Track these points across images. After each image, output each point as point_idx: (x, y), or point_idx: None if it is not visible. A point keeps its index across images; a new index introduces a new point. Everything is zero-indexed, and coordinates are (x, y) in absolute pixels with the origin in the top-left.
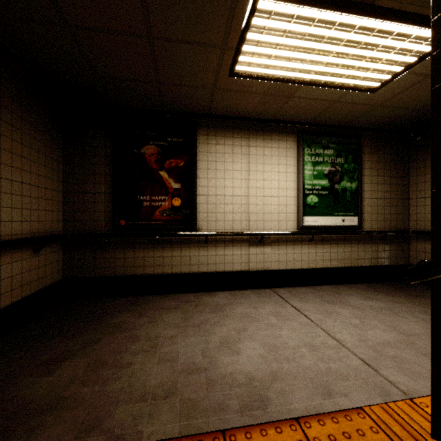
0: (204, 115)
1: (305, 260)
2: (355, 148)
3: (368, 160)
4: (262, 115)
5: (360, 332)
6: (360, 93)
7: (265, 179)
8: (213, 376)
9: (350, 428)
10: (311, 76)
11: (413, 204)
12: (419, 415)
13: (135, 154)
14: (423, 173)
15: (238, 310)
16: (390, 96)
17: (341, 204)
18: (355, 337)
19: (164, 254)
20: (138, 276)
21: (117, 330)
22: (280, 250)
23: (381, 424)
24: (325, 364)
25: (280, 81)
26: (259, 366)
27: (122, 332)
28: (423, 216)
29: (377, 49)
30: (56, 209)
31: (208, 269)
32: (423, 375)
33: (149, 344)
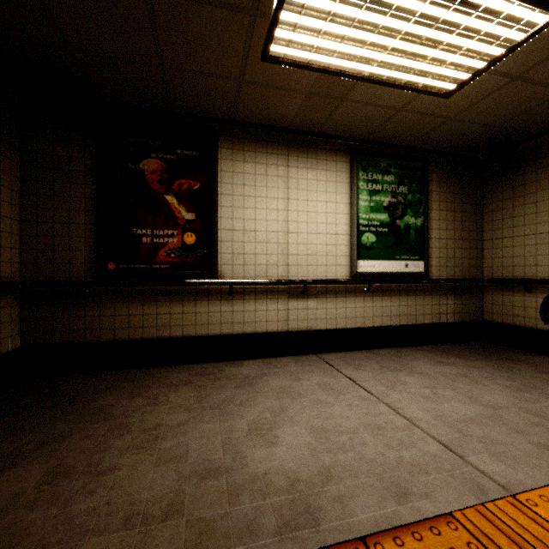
0: (228, 121)
1: (360, 316)
2: (421, 175)
3: (436, 190)
4: (305, 125)
5: (434, 406)
6: (430, 99)
7: (309, 210)
8: (238, 480)
9: (440, 548)
10: (371, 68)
11: (487, 247)
12: (529, 518)
13: (130, 170)
14: (500, 208)
15: (273, 383)
16: (466, 105)
17: (404, 245)
18: (429, 413)
19: (172, 310)
20: (135, 341)
21: (98, 418)
22: (329, 304)
23: (481, 536)
24: (395, 452)
25: (331, 73)
26: (305, 460)
27: (106, 421)
28: (500, 261)
29: (457, 31)
30: (9, 245)
31: (233, 330)
32: (522, 461)
33: (144, 437)
